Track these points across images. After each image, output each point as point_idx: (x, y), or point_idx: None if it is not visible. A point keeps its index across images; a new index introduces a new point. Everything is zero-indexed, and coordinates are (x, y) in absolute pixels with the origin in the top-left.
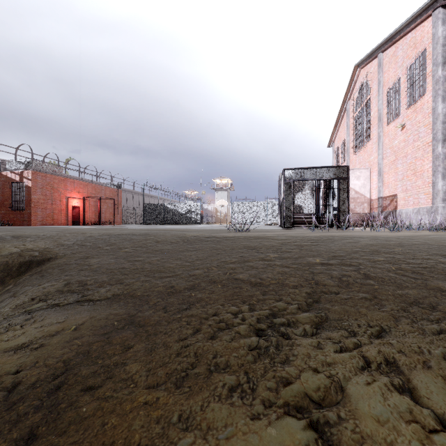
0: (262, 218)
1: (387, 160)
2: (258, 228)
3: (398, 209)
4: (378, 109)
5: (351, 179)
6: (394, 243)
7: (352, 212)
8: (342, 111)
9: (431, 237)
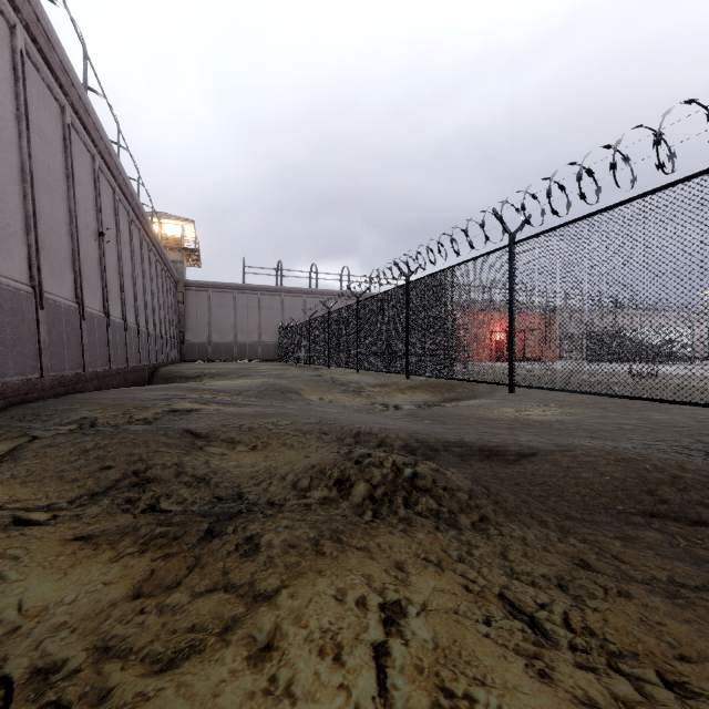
0: None
1: None
2: None
3: None
4: None
5: None
6: None
7: None
8: None
9: None
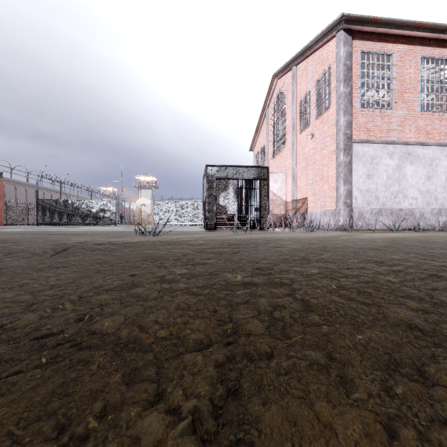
0: (187, 218)
1: (299, 166)
2: (179, 229)
3: (309, 211)
4: (293, 118)
5: (270, 182)
6: (319, 247)
7: (271, 214)
8: (262, 118)
9: (344, 238)
